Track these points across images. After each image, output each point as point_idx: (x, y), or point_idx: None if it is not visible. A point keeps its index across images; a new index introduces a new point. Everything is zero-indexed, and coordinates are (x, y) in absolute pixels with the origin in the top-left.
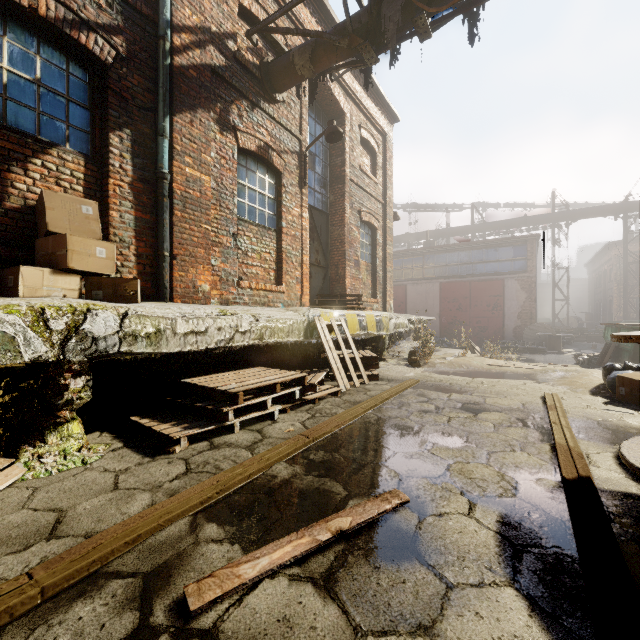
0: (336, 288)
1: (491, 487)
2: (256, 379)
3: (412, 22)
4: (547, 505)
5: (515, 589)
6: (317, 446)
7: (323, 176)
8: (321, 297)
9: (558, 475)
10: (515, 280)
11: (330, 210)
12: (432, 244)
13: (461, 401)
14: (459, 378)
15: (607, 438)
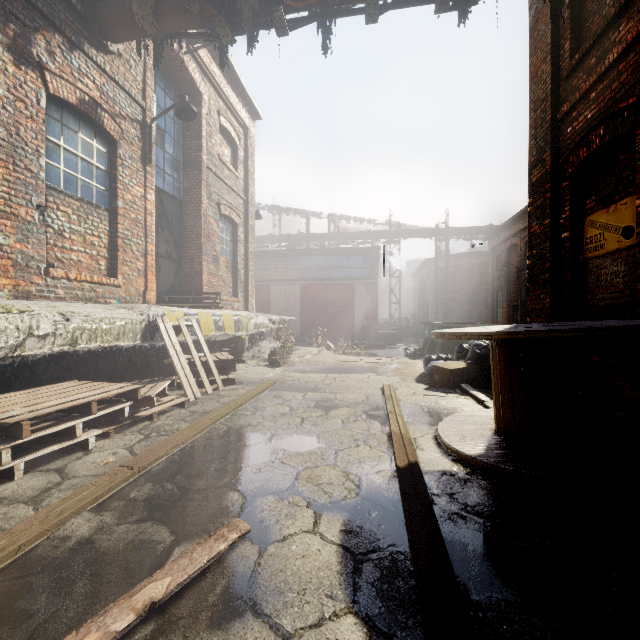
0: (191, 284)
1: (337, 491)
2: (60, 399)
3: (269, 11)
4: (385, 499)
5: (355, 614)
6: (144, 478)
7: (175, 157)
8: (172, 294)
9: (393, 464)
10: (363, 285)
11: (184, 197)
12: (294, 247)
13: (315, 399)
14: (315, 375)
15: (428, 421)
